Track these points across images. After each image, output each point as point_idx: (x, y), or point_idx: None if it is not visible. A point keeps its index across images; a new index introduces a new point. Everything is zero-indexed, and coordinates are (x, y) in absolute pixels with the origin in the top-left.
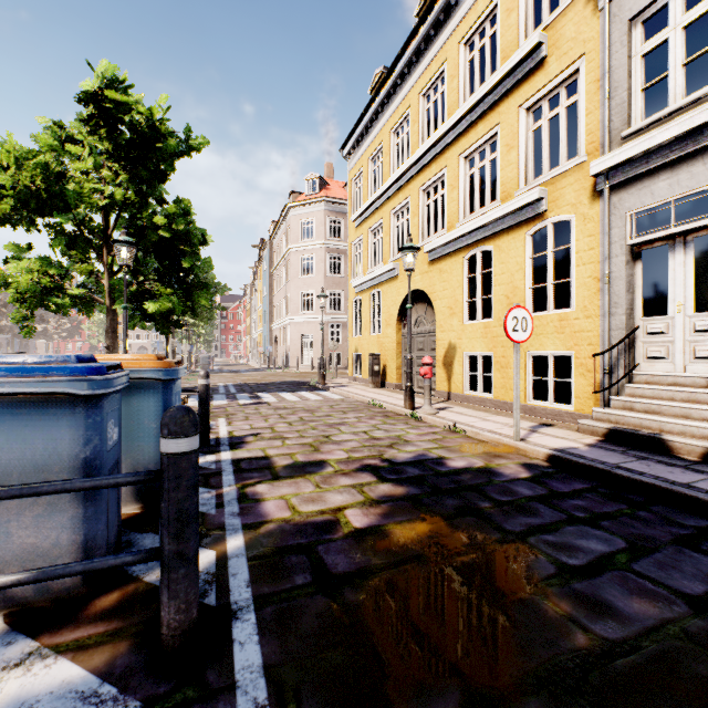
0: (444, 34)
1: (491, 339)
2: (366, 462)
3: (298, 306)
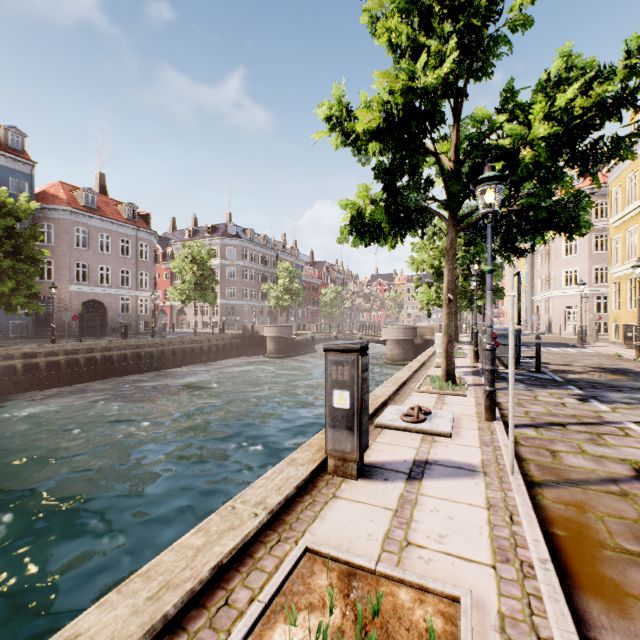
0: None
1: None
2: (590, 366)
3: (560, 282)
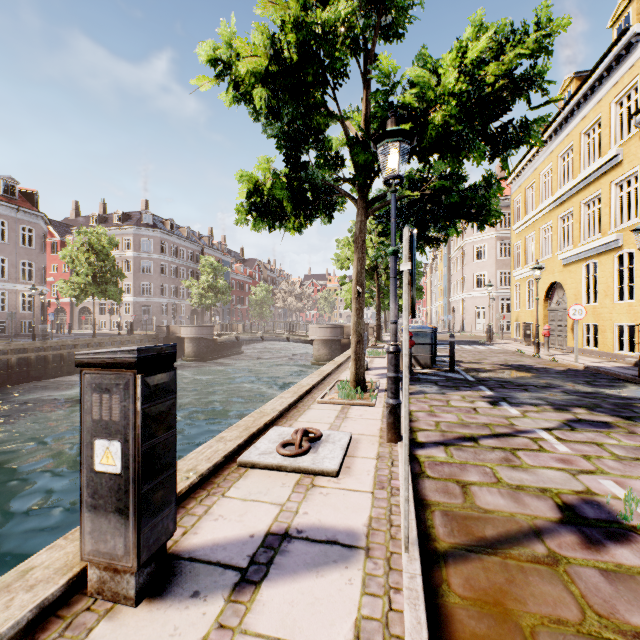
0: (571, 125)
1: (596, 315)
2: (498, 363)
3: (472, 285)
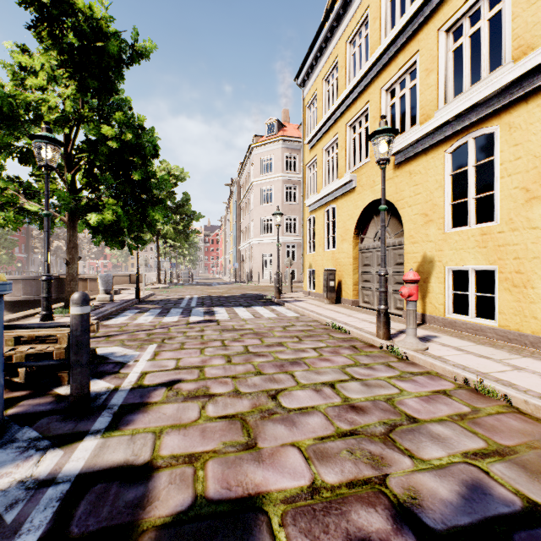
0: None
1: (494, 248)
2: (358, 527)
3: (259, 230)
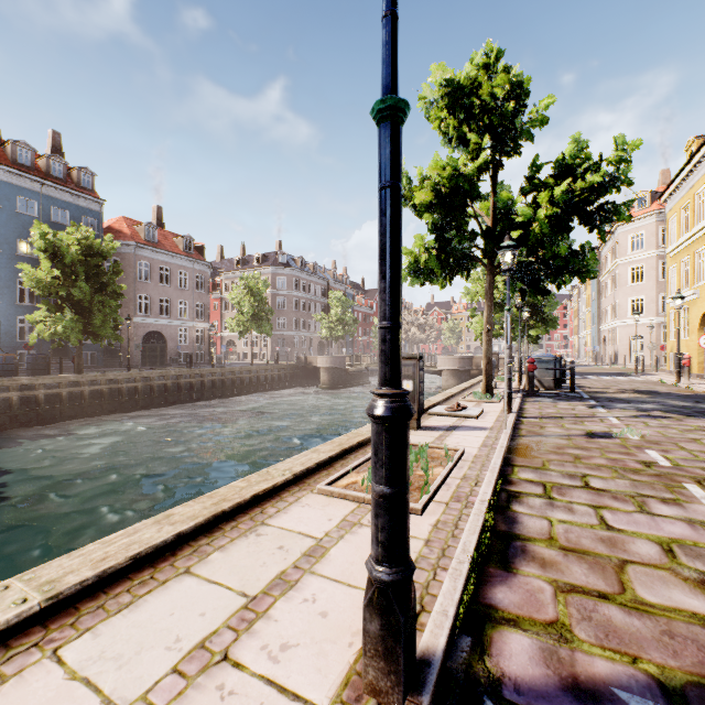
0: None
1: None
2: (625, 389)
3: (625, 311)
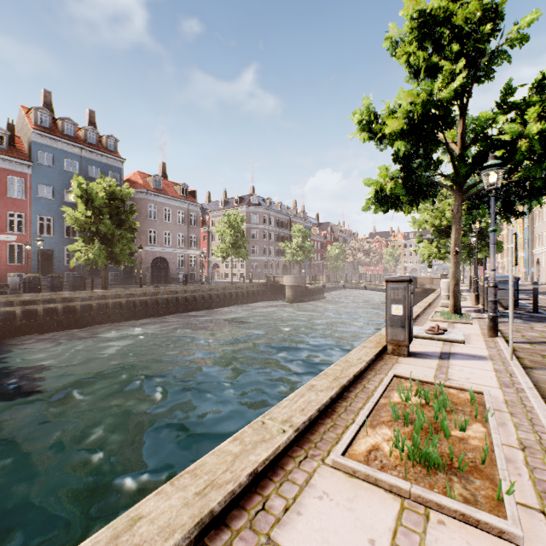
0: None
1: None
2: None
3: None
